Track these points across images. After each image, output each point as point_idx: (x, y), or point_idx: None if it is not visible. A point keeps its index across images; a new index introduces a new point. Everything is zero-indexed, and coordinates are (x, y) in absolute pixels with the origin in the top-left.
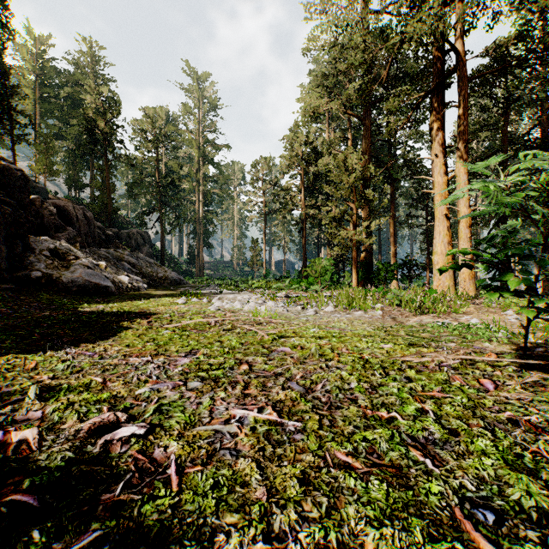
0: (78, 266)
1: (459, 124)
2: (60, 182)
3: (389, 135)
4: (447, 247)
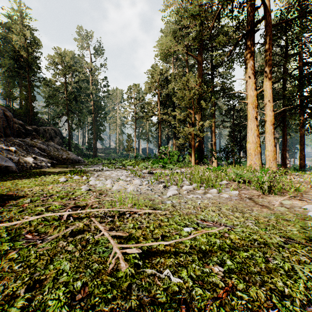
0: None
1: (266, 55)
2: None
3: (213, 70)
4: (256, 138)
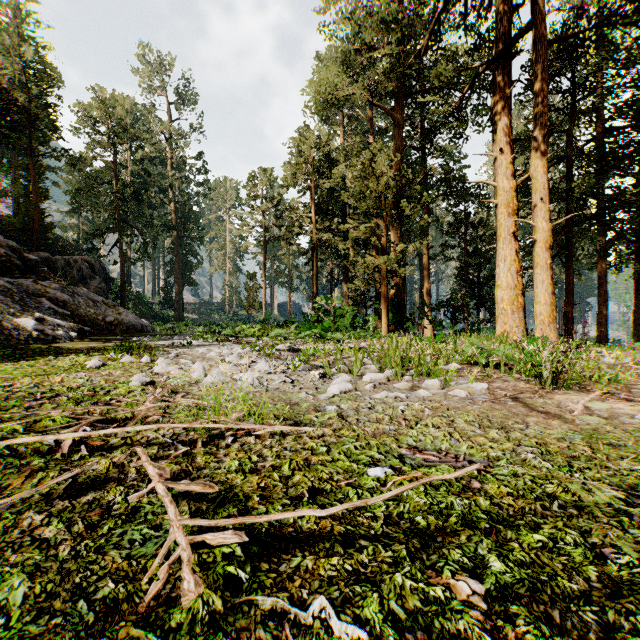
0: None
1: (536, 104)
2: None
3: (425, 139)
4: (515, 278)
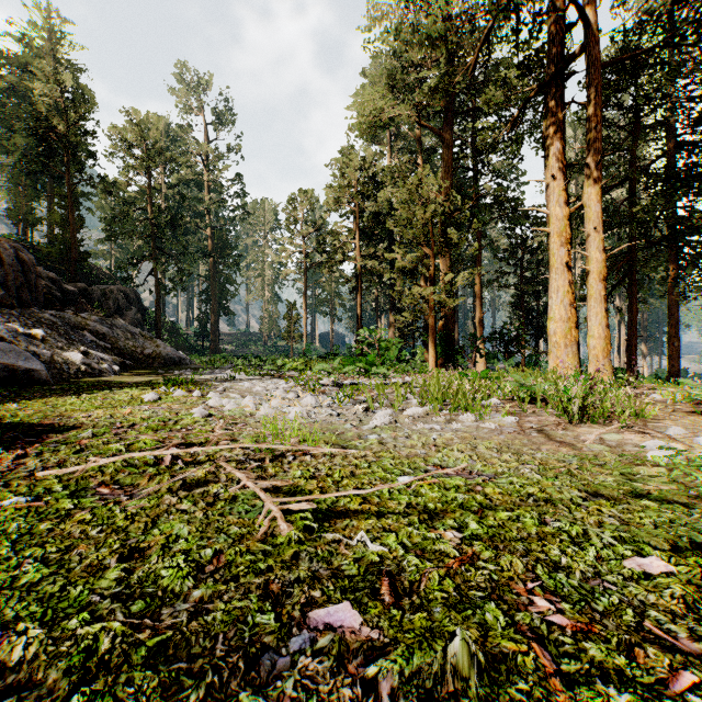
0: None
1: (589, 130)
2: None
3: (476, 160)
4: (569, 310)
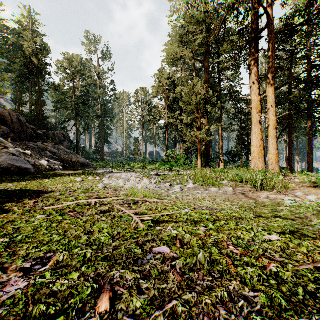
0: (5, 153)
1: (269, 62)
2: (8, 99)
3: (220, 74)
4: (260, 142)
